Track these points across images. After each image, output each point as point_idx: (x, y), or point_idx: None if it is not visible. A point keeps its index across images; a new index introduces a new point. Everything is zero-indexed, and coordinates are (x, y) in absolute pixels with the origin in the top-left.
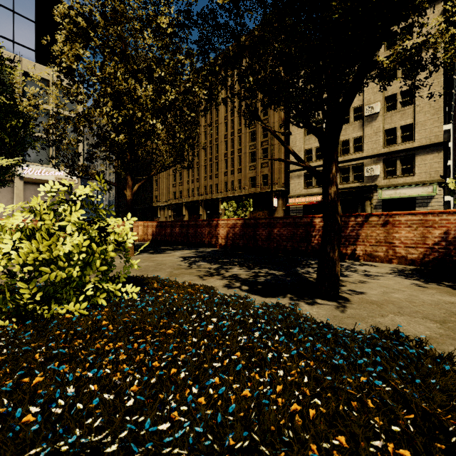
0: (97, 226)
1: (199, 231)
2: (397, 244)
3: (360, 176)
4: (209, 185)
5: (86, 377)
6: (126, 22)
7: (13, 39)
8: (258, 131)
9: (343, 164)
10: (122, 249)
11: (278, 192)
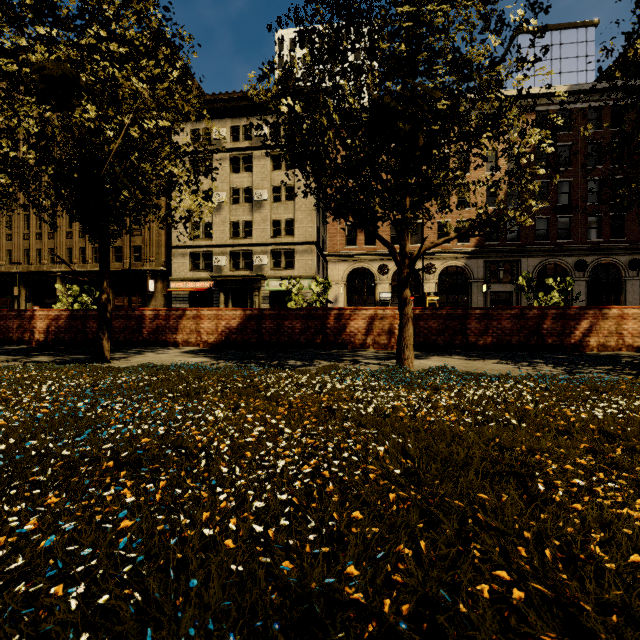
0: None
1: (3, 325)
2: (203, 332)
3: (251, 264)
4: (36, 249)
5: None
6: None
7: None
8: None
9: (234, 249)
10: None
11: (157, 273)
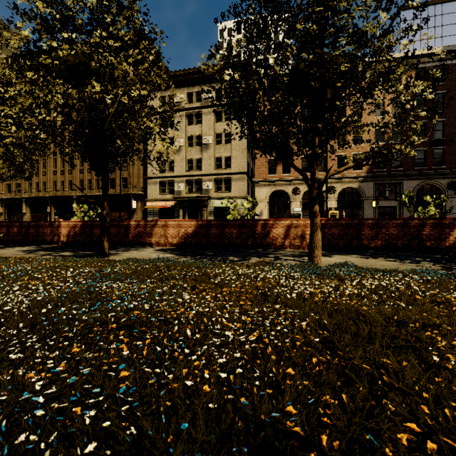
0: None
1: (41, 231)
2: (169, 236)
3: (201, 188)
4: (61, 181)
5: None
6: None
7: None
8: None
9: (189, 178)
10: None
11: (138, 195)
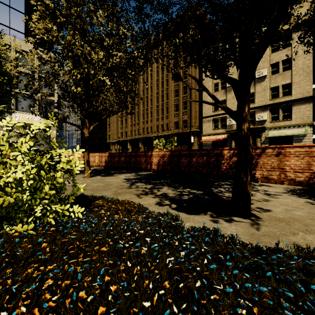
0: (49, 156)
1: (138, 160)
2: (287, 169)
3: (253, 120)
4: (146, 127)
5: None
6: (83, 4)
7: (9, 26)
8: (180, 89)
9: None
10: (69, 175)
11: (194, 132)
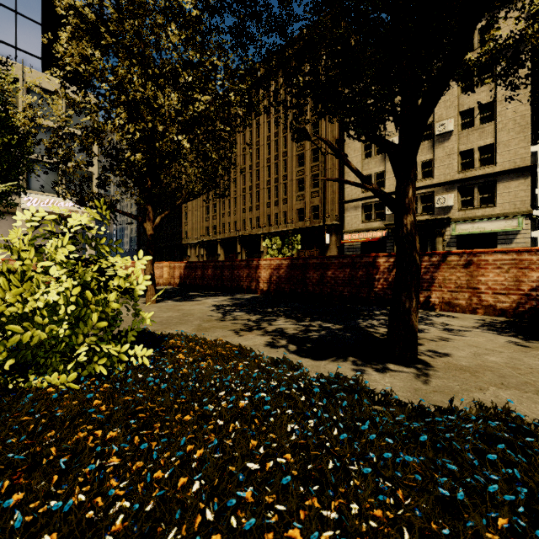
0: (96, 267)
1: (236, 274)
2: (483, 289)
3: (430, 207)
4: (249, 219)
5: (47, 505)
6: (145, 14)
7: (16, 45)
8: (308, 154)
9: None
10: (129, 298)
11: (331, 227)
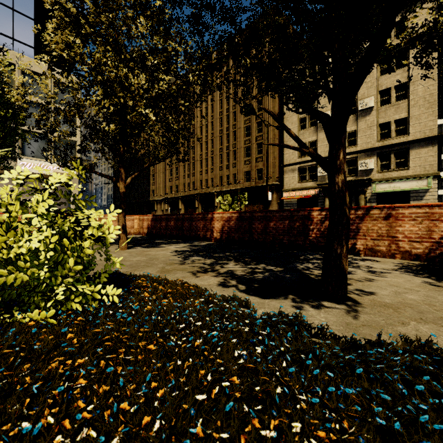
0: (73, 218)
1: (194, 225)
2: (400, 238)
3: (354, 170)
4: (205, 179)
5: (19, 434)
6: (118, 9)
7: (13, 36)
8: (253, 126)
9: None
10: (101, 245)
11: (273, 186)
